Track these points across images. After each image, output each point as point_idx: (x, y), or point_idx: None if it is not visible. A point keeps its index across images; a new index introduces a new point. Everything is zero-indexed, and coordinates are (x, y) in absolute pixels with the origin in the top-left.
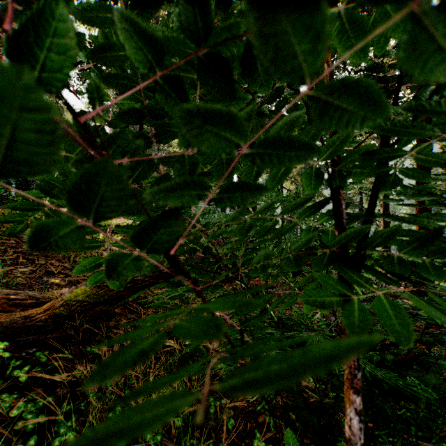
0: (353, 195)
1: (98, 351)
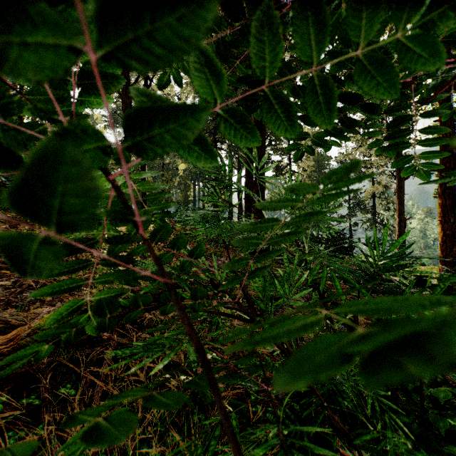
0: (366, 199)
1: (74, 392)
